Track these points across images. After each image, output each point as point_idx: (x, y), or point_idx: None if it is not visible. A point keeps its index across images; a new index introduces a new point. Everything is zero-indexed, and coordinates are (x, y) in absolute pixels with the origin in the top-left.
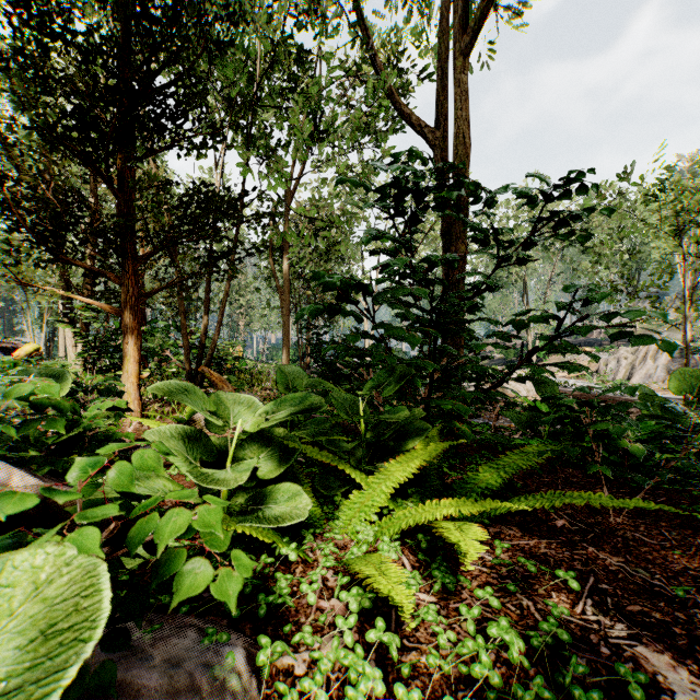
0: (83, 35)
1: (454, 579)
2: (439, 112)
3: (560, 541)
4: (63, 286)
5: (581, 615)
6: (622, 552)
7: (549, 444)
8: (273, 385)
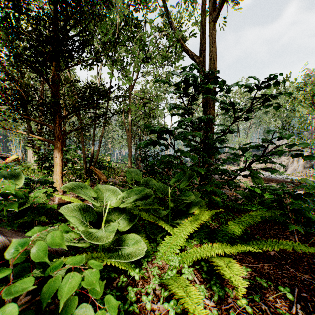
0: (35, 12)
1: (224, 292)
2: (201, 48)
3: (274, 265)
4: (28, 129)
5: (295, 314)
6: (308, 272)
7: (263, 211)
8: (124, 174)
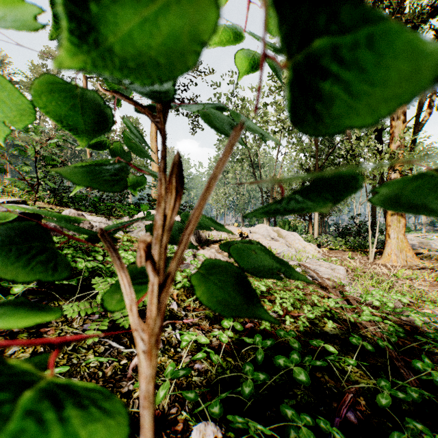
0: None
1: None
2: None
3: None
4: None
5: None
6: None
7: None
8: None
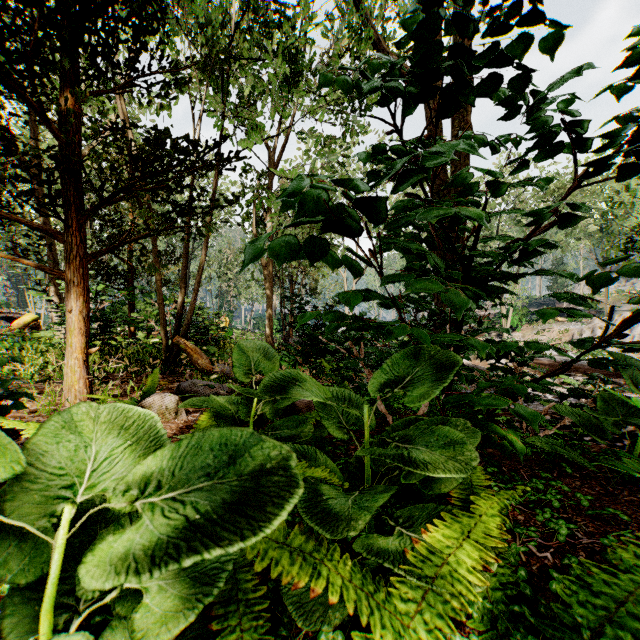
0: None
1: None
2: None
3: None
4: (50, 256)
5: None
6: None
7: None
8: None
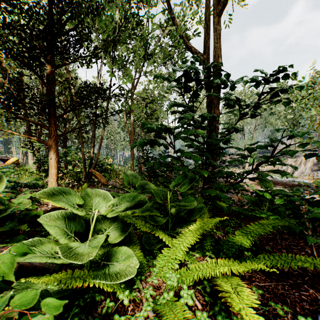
0: (28, 4)
1: None
2: (205, 45)
3: (290, 284)
4: (28, 130)
5: None
6: None
7: (274, 219)
8: None
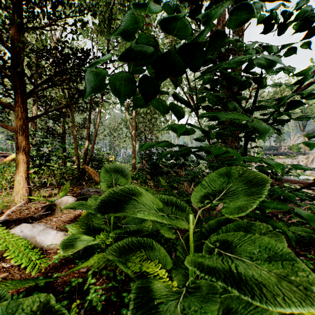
0: None
1: None
2: None
3: None
4: None
5: None
6: None
7: None
8: None
